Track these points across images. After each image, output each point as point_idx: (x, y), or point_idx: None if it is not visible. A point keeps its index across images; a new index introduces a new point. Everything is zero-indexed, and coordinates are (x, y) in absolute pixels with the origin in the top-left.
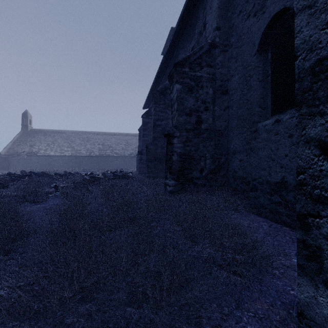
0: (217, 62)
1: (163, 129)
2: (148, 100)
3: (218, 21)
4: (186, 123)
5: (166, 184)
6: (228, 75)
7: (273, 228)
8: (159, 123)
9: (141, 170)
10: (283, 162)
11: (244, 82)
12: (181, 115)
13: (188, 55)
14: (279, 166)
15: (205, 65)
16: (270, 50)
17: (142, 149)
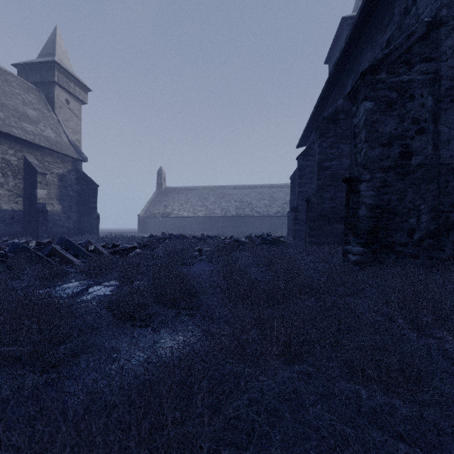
0: (443, 49)
1: (333, 173)
2: (306, 134)
3: None
4: (382, 159)
5: (347, 251)
6: None
7: None
8: (327, 164)
9: (296, 234)
10: None
11: None
12: (372, 147)
13: (385, 52)
14: None
15: (419, 60)
16: None
17: (298, 204)
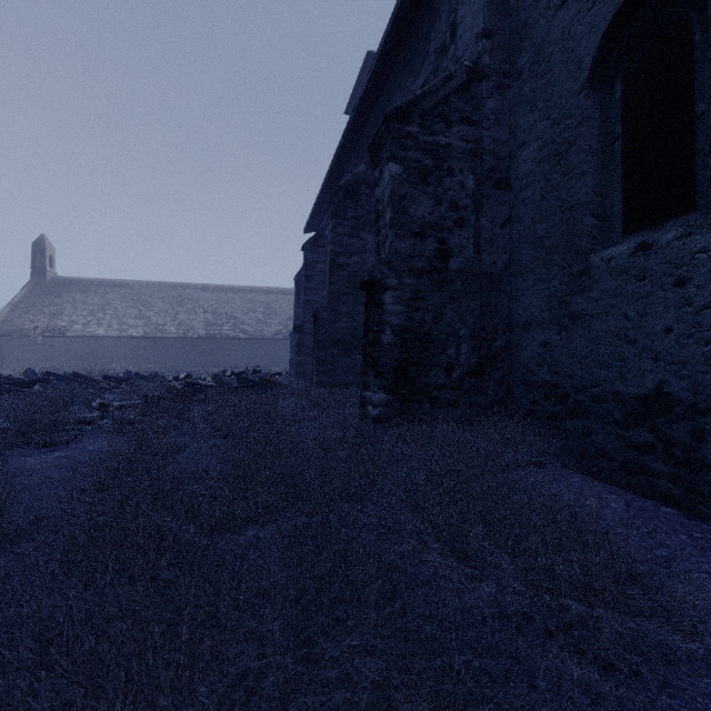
0: (486, 112)
1: (352, 275)
2: (317, 212)
3: (487, 17)
4: (413, 257)
5: (366, 400)
6: (511, 143)
7: (638, 510)
8: (344, 261)
9: (301, 370)
10: (660, 346)
11: (552, 158)
12: (401, 236)
13: (418, 94)
14: (649, 358)
15: (458, 119)
16: (620, 78)
17: (304, 321)
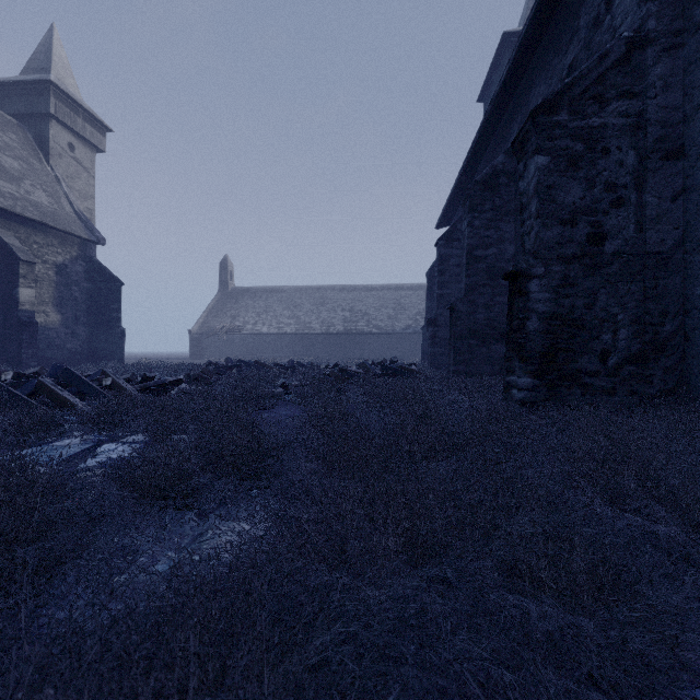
0: (651, 80)
1: (489, 266)
2: (450, 207)
3: None
4: (561, 244)
5: (510, 384)
6: (685, 106)
7: None
8: (481, 253)
9: (434, 361)
10: None
11: None
12: (548, 225)
13: (567, 81)
14: None
15: (615, 96)
16: None
17: (437, 314)
